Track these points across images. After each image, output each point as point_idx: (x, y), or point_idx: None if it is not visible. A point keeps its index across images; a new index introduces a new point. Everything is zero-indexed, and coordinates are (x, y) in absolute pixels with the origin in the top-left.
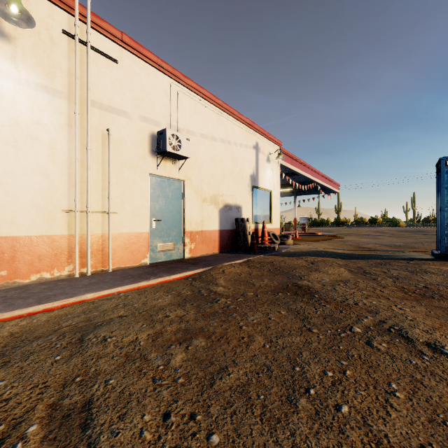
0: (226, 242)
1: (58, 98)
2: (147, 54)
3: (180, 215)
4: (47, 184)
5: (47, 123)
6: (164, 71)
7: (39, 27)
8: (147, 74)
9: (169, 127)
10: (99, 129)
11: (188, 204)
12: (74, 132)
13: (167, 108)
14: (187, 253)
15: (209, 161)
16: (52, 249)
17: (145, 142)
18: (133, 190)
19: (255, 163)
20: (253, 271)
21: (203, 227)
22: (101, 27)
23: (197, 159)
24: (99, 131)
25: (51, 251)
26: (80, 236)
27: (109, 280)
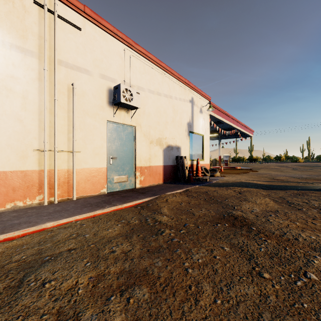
0: (168, 175)
1: (30, 57)
2: (105, 24)
3: (132, 154)
4: (20, 128)
5: (21, 77)
6: (119, 39)
7: None
8: (105, 40)
9: (123, 84)
10: (65, 84)
11: (139, 145)
12: (44, 85)
13: (122, 69)
14: (137, 183)
15: (155, 111)
16: (25, 182)
17: (103, 95)
18: (94, 134)
19: (191, 113)
20: (192, 200)
21: (150, 163)
22: (66, 0)
23: (146, 110)
24: (65, 85)
25: (24, 184)
26: (49, 171)
27: (71, 208)
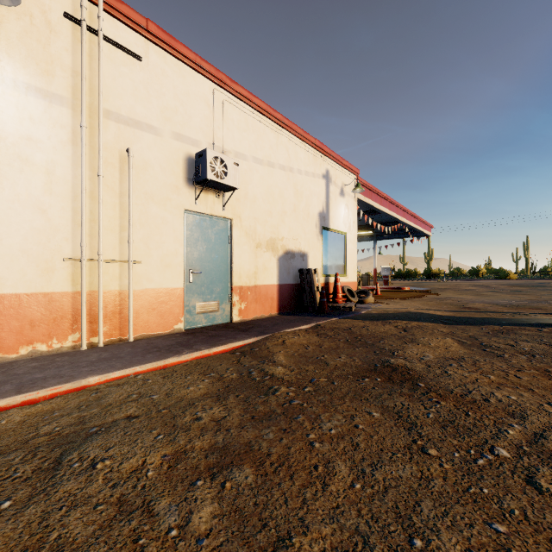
0: (287, 300)
1: (58, 105)
2: (181, 50)
3: (227, 266)
4: (42, 223)
5: (43, 139)
6: (204, 73)
7: (31, 8)
8: (181, 77)
9: (212, 148)
10: (115, 149)
11: (237, 250)
12: (81, 152)
13: (209, 123)
14: (235, 315)
15: (265, 194)
16: (50, 312)
17: (179, 167)
18: (162, 232)
19: (325, 197)
20: (325, 341)
21: (257, 280)
22: (118, 11)
23: (249, 192)
24: (115, 151)
25: (48, 314)
26: (89, 294)
27: (126, 354)
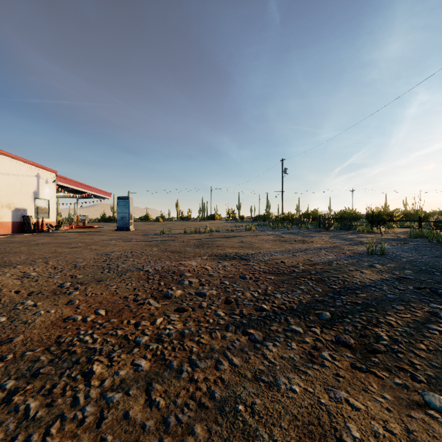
0: (16, 228)
1: None
2: None
3: None
4: None
5: None
6: None
7: None
8: None
9: None
10: None
11: None
12: None
13: None
14: None
15: (6, 186)
16: None
17: None
18: None
19: (37, 185)
20: (34, 236)
21: (2, 220)
22: None
23: None
24: None
25: None
26: None
27: None
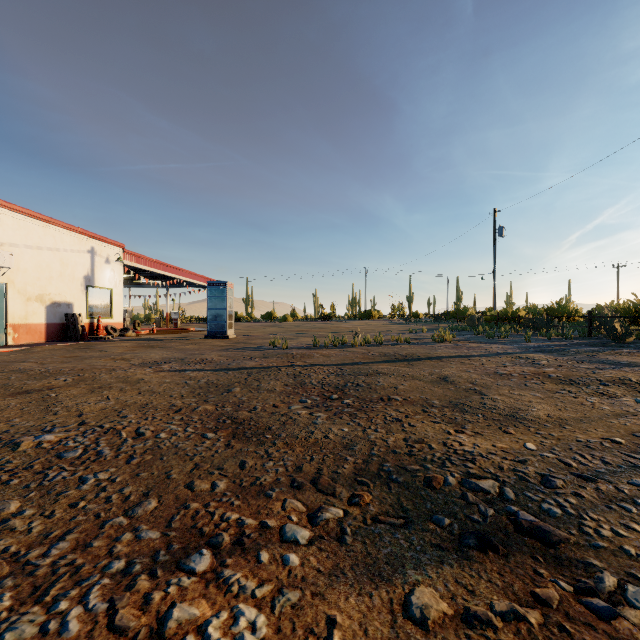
0: (54, 334)
1: None
2: None
3: (3, 311)
4: None
5: None
6: None
7: None
8: None
9: None
10: None
11: (12, 302)
12: None
13: None
14: (10, 341)
15: (35, 267)
16: None
17: None
18: None
19: (91, 265)
20: (68, 347)
21: (28, 320)
22: None
23: (21, 266)
24: None
25: None
26: None
27: None
